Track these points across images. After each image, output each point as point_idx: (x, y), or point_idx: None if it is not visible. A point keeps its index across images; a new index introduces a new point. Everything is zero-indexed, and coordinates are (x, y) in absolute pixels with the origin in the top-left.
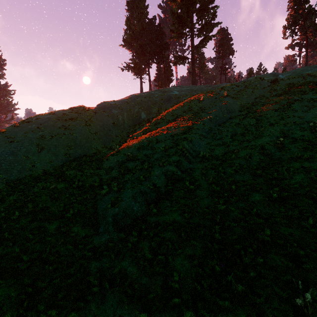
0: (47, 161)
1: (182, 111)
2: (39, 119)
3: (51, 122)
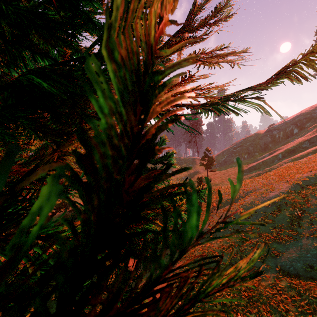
0: None
1: (313, 129)
2: (238, 142)
3: (241, 144)
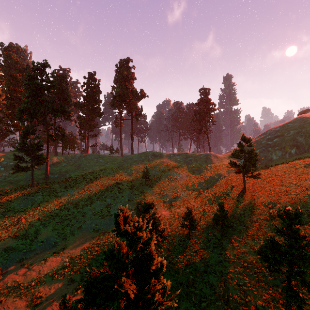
0: (279, 156)
1: None
2: (272, 132)
3: (279, 133)
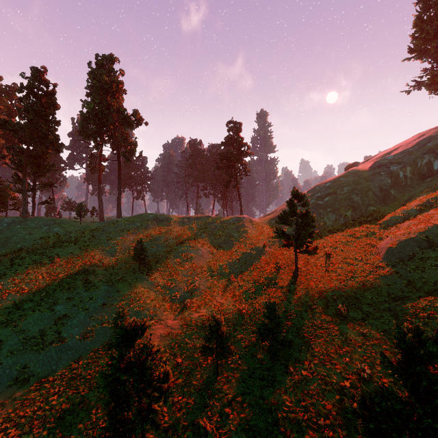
0: (333, 220)
1: None
2: (321, 188)
3: (331, 190)
